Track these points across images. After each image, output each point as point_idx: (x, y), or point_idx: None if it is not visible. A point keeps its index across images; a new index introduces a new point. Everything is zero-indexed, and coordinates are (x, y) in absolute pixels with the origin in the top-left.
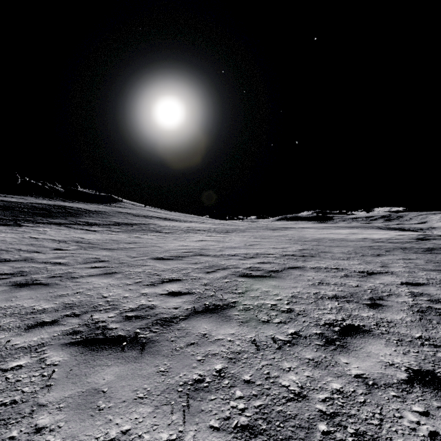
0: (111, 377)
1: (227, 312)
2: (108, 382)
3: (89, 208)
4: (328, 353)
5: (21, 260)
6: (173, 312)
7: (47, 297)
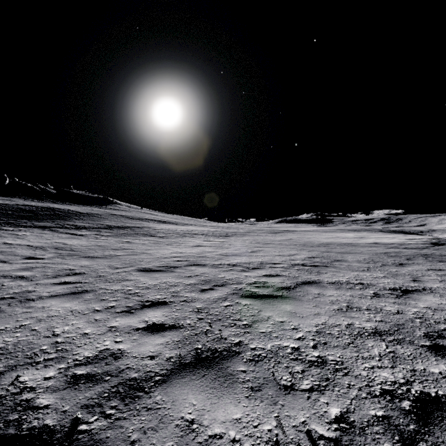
0: None
1: (227, 365)
2: None
3: (81, 210)
4: None
5: None
6: (148, 366)
7: None
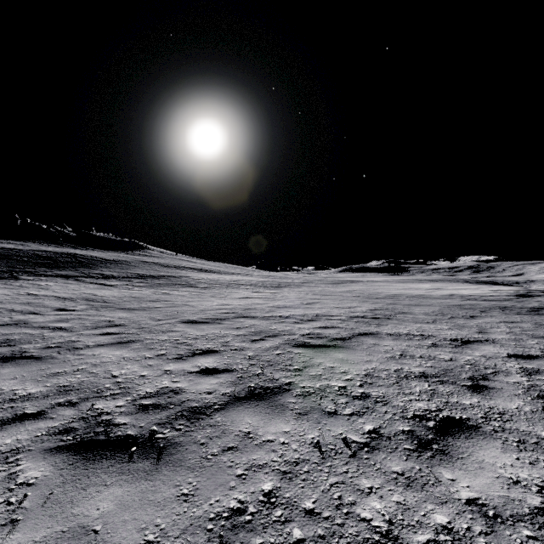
0: (110, 506)
1: (279, 398)
2: (103, 515)
3: (107, 257)
4: (423, 464)
5: (10, 325)
6: (206, 399)
7: (36, 376)
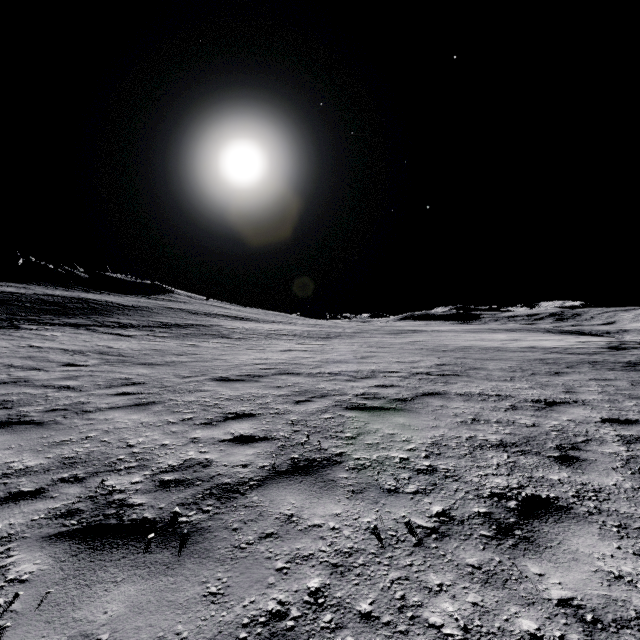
0: (120, 609)
1: (328, 473)
2: (112, 620)
3: (124, 302)
4: (504, 554)
5: (8, 383)
6: (240, 473)
7: (36, 446)
